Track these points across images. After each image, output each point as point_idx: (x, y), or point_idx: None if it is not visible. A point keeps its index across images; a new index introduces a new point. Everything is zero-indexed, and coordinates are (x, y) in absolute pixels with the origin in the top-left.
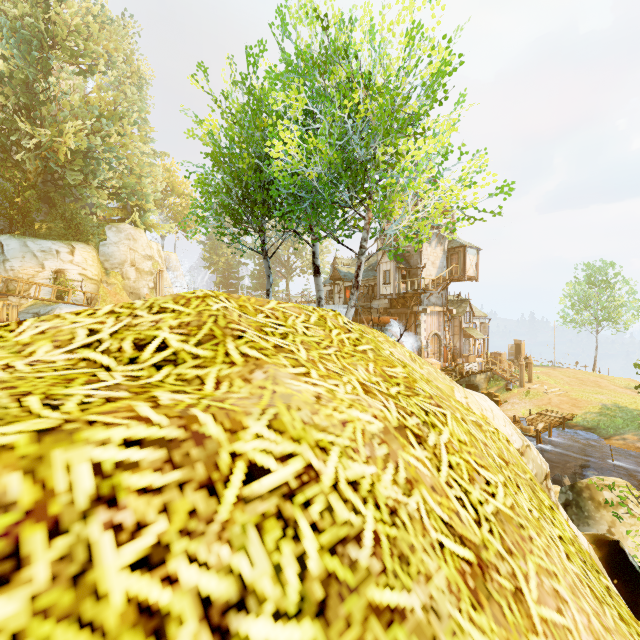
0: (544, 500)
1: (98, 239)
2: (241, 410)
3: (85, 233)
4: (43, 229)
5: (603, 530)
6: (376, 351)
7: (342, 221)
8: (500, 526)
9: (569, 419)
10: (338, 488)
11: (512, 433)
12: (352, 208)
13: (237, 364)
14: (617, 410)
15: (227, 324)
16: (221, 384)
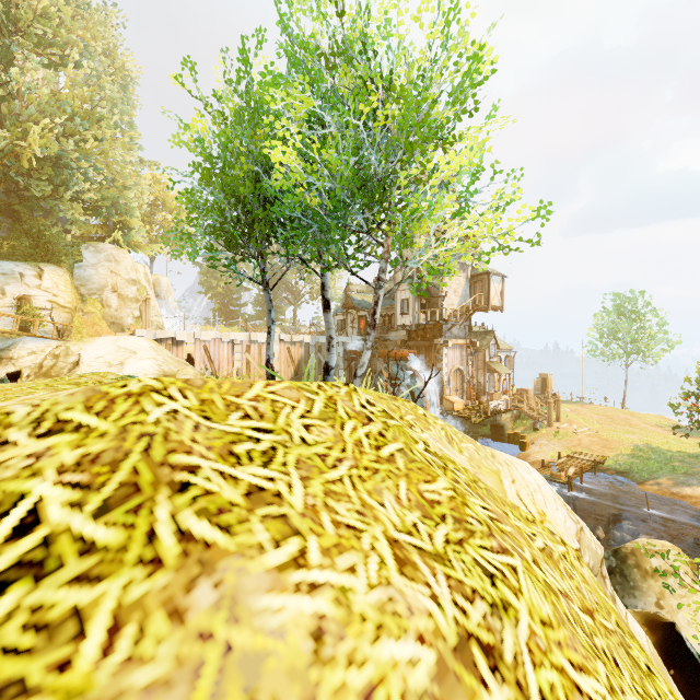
0: (639, 659)
1: (72, 260)
2: None
3: (56, 253)
4: (5, 248)
5: (651, 603)
6: (407, 452)
7: (356, 248)
8: None
9: (601, 462)
10: None
11: (565, 517)
12: (368, 234)
13: (165, 564)
14: (650, 451)
15: (166, 455)
16: (120, 633)
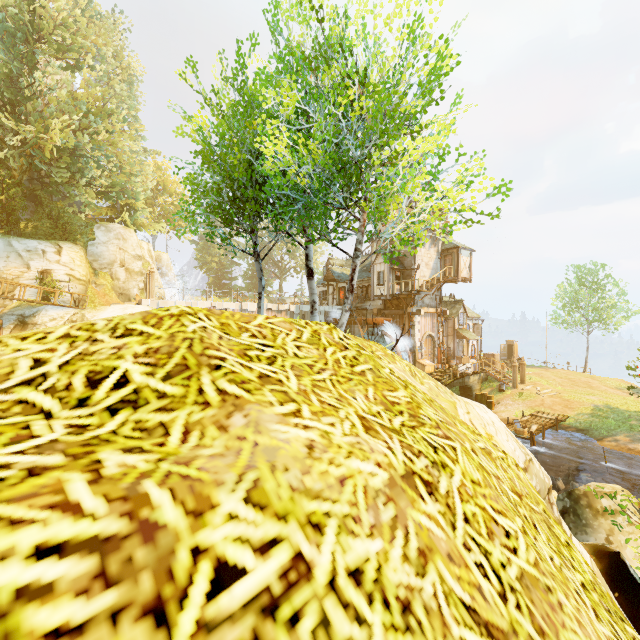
0: (560, 536)
1: (86, 239)
2: (210, 479)
3: (73, 232)
4: (29, 228)
5: (601, 538)
6: (375, 371)
7: (336, 223)
8: (527, 595)
9: (562, 420)
10: (336, 586)
11: (515, 448)
12: (347, 210)
13: (212, 405)
14: (609, 411)
15: (204, 350)
16: (190, 434)
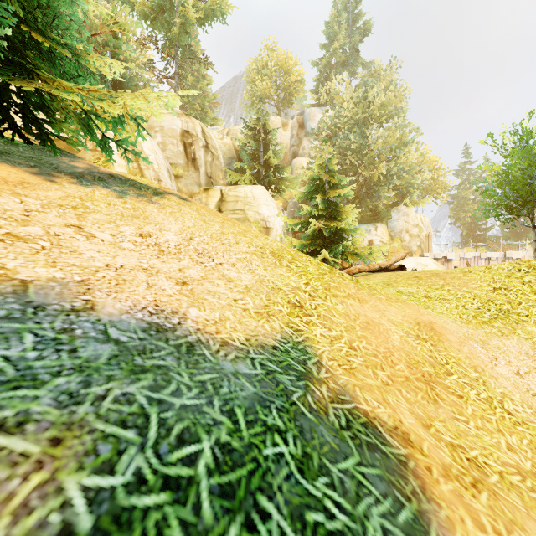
0: None
1: (387, 219)
2: None
3: (381, 217)
4: (358, 218)
5: None
6: None
7: None
8: None
9: None
10: None
11: None
12: None
13: None
14: None
15: None
16: None
